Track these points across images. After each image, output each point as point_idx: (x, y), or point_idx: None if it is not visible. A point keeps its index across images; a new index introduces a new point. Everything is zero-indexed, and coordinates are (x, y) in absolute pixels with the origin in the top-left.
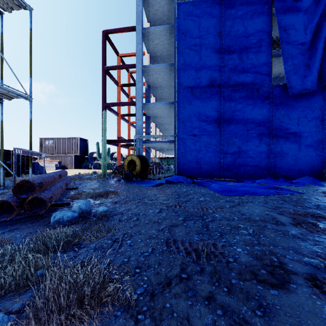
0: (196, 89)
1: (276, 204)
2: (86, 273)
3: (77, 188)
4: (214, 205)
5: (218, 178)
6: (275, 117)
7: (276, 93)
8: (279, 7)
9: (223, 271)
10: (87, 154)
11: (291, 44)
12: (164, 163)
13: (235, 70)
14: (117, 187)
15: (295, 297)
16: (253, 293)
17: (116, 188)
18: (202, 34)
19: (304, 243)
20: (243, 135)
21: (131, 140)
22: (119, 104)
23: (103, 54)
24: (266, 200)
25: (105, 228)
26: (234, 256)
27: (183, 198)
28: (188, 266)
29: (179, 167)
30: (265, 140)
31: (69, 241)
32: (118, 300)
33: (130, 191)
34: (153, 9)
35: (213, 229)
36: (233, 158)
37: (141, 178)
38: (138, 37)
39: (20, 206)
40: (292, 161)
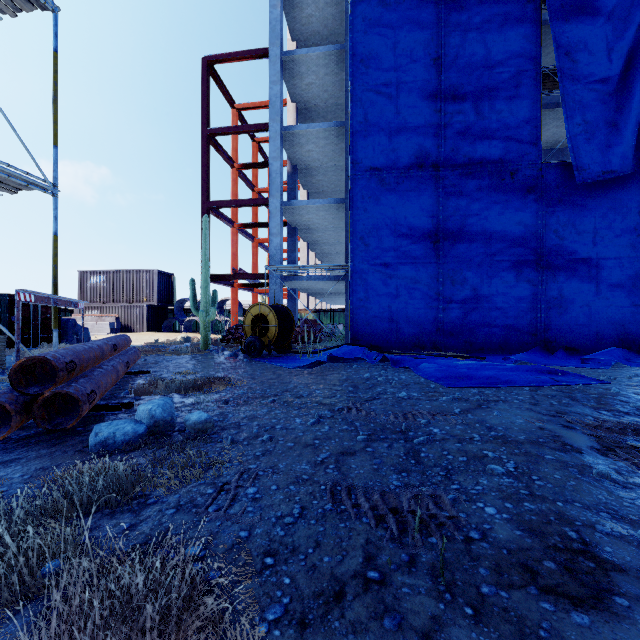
0: (389, 173)
1: (556, 405)
2: (154, 570)
3: (150, 371)
4: (428, 408)
5: (433, 351)
6: (549, 228)
7: (551, 180)
8: (557, 8)
9: (459, 564)
10: (172, 302)
11: (581, 82)
12: (324, 320)
13: (466, 134)
14: (231, 369)
15: (630, 631)
16: (534, 620)
17: (229, 371)
18: (401, 63)
19: (628, 495)
20: (483, 264)
21: (258, 275)
22: (235, 204)
23: (203, 105)
24: (536, 398)
25: (201, 460)
26: (480, 526)
27: (364, 393)
28: (380, 549)
29: (355, 329)
30: (528, 275)
31: (122, 490)
32: (224, 639)
33: (256, 377)
34: (302, 14)
35: (430, 461)
36: (463, 310)
37: (279, 350)
38: (274, 70)
39: (26, 410)
40: (582, 317)
